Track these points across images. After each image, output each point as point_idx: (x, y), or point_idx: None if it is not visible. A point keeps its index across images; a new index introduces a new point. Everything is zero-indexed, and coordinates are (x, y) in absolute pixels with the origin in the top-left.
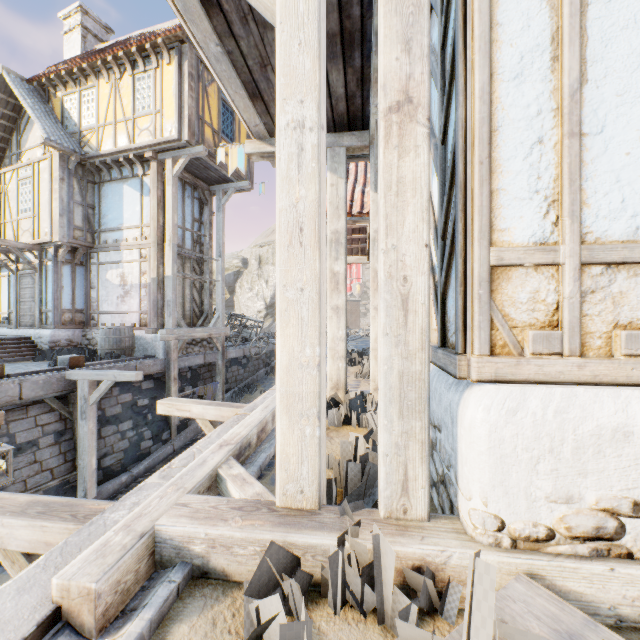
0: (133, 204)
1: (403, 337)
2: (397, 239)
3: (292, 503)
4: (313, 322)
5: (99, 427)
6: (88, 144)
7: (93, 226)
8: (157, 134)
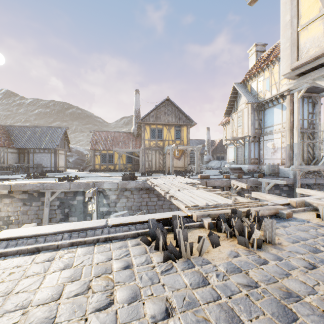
0: (277, 115)
1: None
2: None
3: None
4: None
5: None
6: (260, 97)
7: (261, 127)
8: None
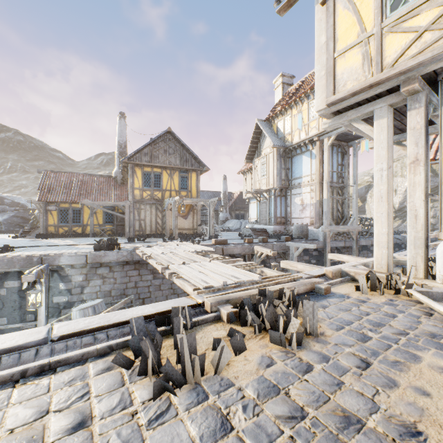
0: (306, 164)
1: (415, 226)
2: (413, 199)
3: (378, 270)
4: (385, 222)
5: None
6: (287, 141)
7: (288, 178)
8: (319, 128)
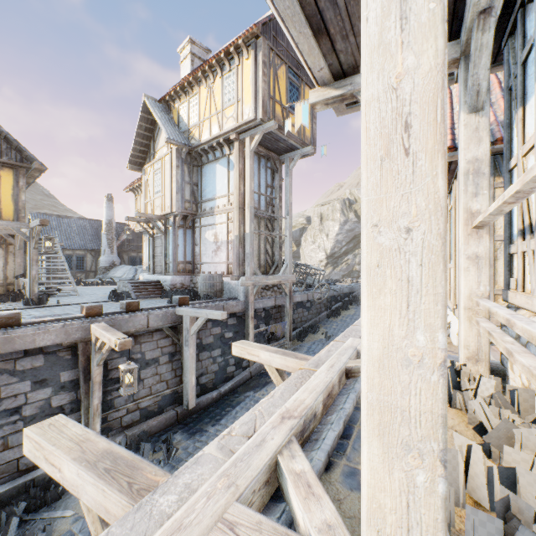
0: (222, 178)
1: None
2: None
3: None
4: (431, 287)
5: (198, 352)
6: (193, 138)
7: (197, 199)
8: (238, 119)
